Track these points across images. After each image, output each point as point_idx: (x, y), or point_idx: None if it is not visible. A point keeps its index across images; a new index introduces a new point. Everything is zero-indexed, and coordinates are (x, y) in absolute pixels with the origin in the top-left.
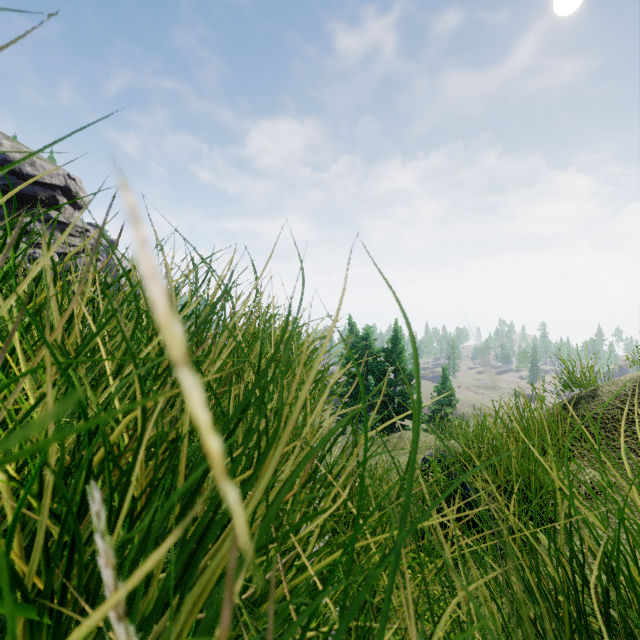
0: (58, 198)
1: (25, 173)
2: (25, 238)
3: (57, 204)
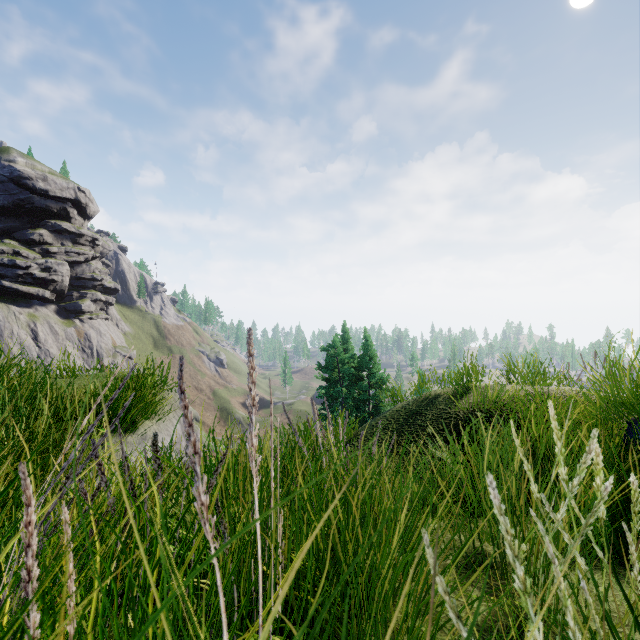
0: (69, 210)
1: (38, 188)
2: (38, 248)
3: (68, 215)
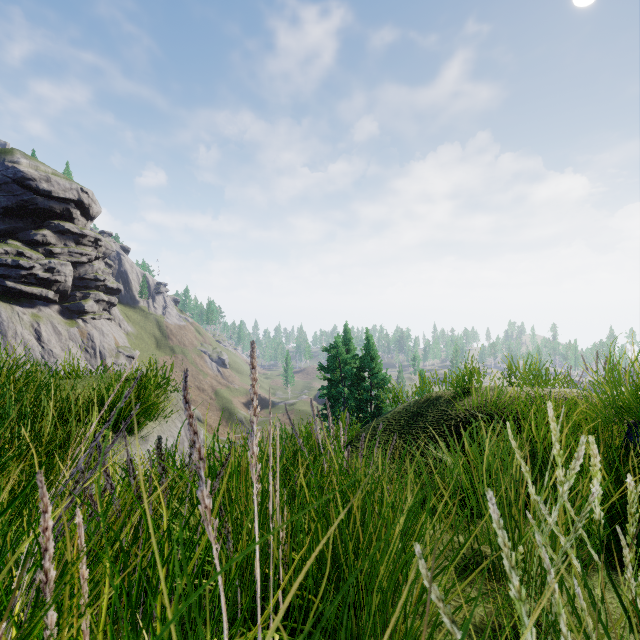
0: (72, 211)
1: (41, 189)
2: (42, 249)
3: (71, 216)
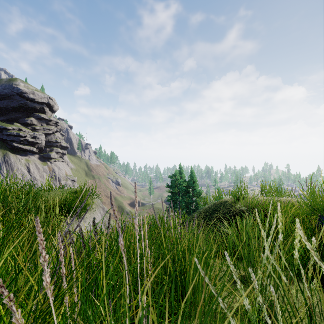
0: (44, 108)
1: (30, 98)
2: (30, 127)
3: (44, 111)
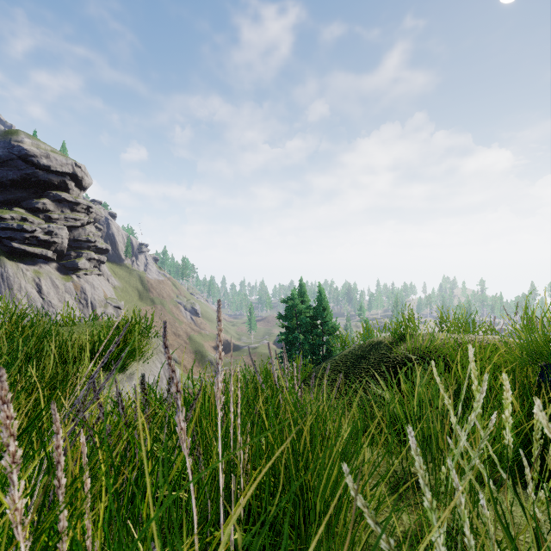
0: (67, 182)
1: (42, 164)
2: (42, 215)
3: (67, 187)
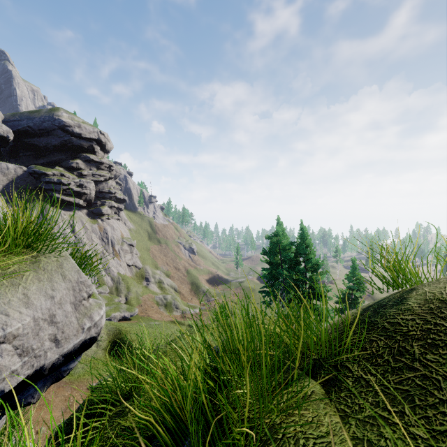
0: (94, 146)
1: (75, 132)
2: (76, 172)
3: (93, 150)
